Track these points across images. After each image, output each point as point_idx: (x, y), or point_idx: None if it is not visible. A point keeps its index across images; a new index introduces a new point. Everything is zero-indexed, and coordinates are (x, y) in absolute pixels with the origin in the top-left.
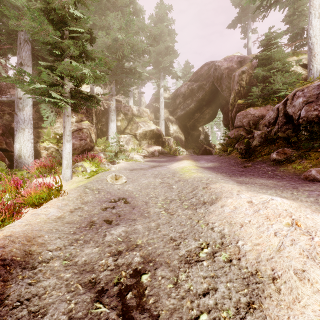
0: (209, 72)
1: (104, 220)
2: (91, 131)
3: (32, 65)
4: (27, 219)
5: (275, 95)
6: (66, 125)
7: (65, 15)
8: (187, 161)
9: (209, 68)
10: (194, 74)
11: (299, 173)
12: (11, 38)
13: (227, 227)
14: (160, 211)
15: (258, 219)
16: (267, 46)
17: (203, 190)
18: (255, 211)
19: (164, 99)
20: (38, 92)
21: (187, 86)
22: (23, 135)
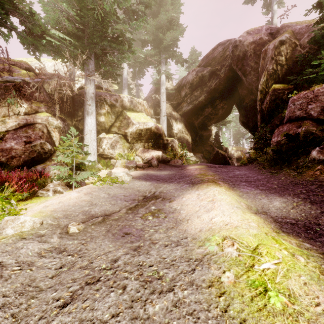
0: (224, 53)
1: None
2: (52, 129)
3: None
4: None
5: None
6: None
7: None
8: (222, 194)
9: (224, 48)
10: (204, 59)
11: None
12: None
13: None
14: None
15: None
16: None
17: None
18: None
19: (166, 89)
20: None
21: (196, 72)
22: None
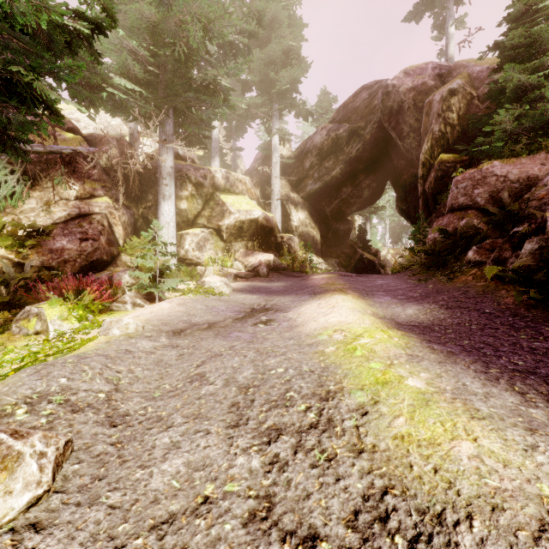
0: (371, 102)
1: None
2: (115, 220)
3: None
4: None
5: None
6: None
7: None
8: (346, 301)
9: (371, 95)
10: (340, 109)
11: None
12: None
13: None
14: None
15: None
16: (523, 19)
17: None
18: None
19: (280, 158)
20: None
21: (327, 131)
22: None
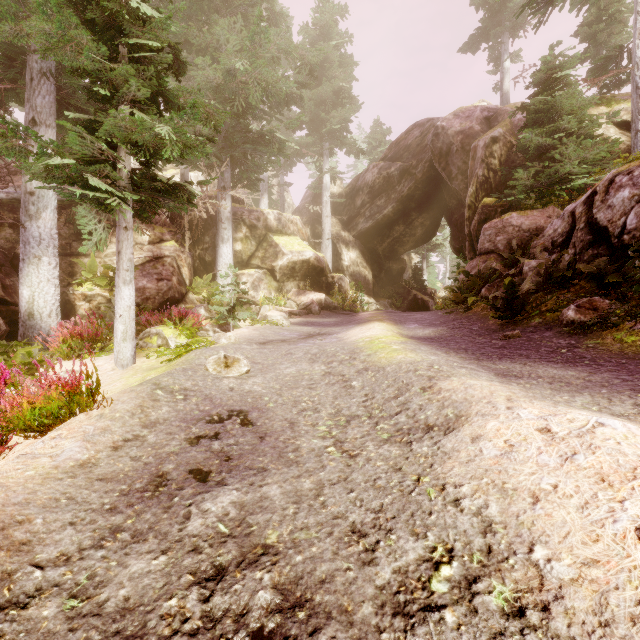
0: (423, 141)
1: (190, 471)
2: (182, 262)
3: (59, 125)
4: (3, 471)
5: (563, 187)
6: (122, 248)
7: (120, 12)
8: (381, 325)
9: (423, 133)
10: (392, 146)
11: (634, 352)
12: (14, 69)
13: (496, 499)
14: (325, 446)
15: (577, 483)
16: (546, 85)
17: (423, 394)
18: (564, 458)
19: (331, 196)
20: (61, 176)
21: (379, 170)
22: (38, 271)
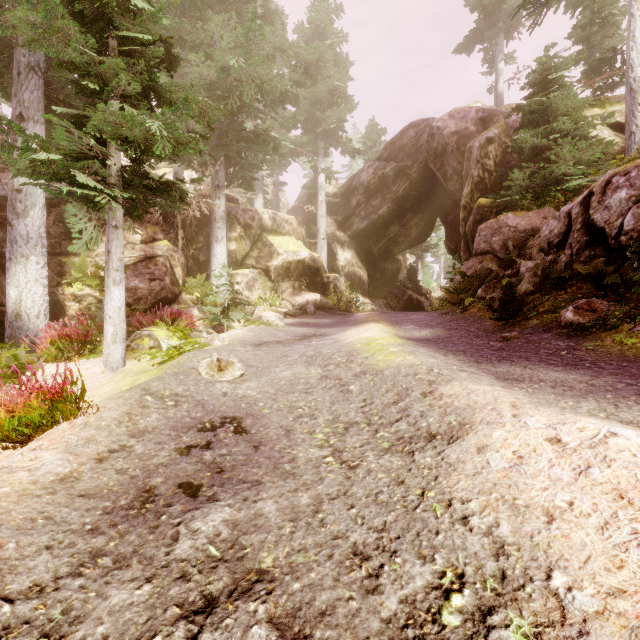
0: (418, 141)
1: (179, 485)
2: (175, 262)
3: (47, 120)
4: None
5: (558, 187)
6: (112, 247)
7: (110, 3)
8: (377, 326)
9: (418, 133)
10: (387, 146)
11: (634, 355)
12: (0, 63)
13: (507, 517)
14: (323, 456)
15: (594, 500)
16: (541, 86)
17: (424, 399)
18: (577, 472)
19: (326, 196)
20: (47, 172)
21: (374, 170)
22: (26, 270)
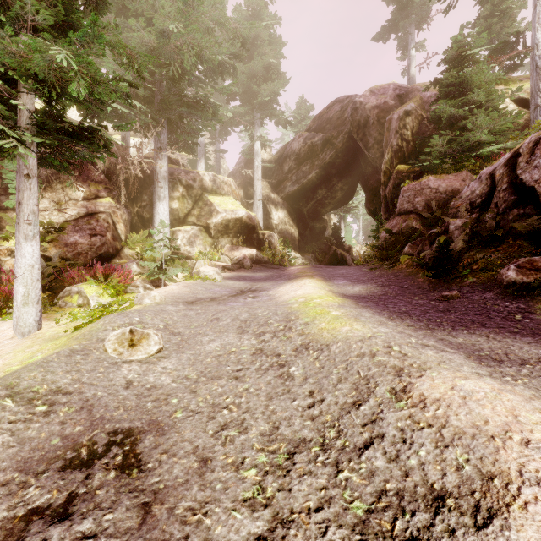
0: (342, 115)
1: None
2: (117, 218)
3: None
4: None
5: (472, 154)
6: (22, 198)
7: None
8: (312, 282)
9: (342, 108)
10: (315, 119)
11: None
12: None
13: None
14: (254, 536)
15: None
16: (456, 62)
17: (398, 404)
18: None
19: (261, 162)
20: None
21: (304, 139)
22: None
